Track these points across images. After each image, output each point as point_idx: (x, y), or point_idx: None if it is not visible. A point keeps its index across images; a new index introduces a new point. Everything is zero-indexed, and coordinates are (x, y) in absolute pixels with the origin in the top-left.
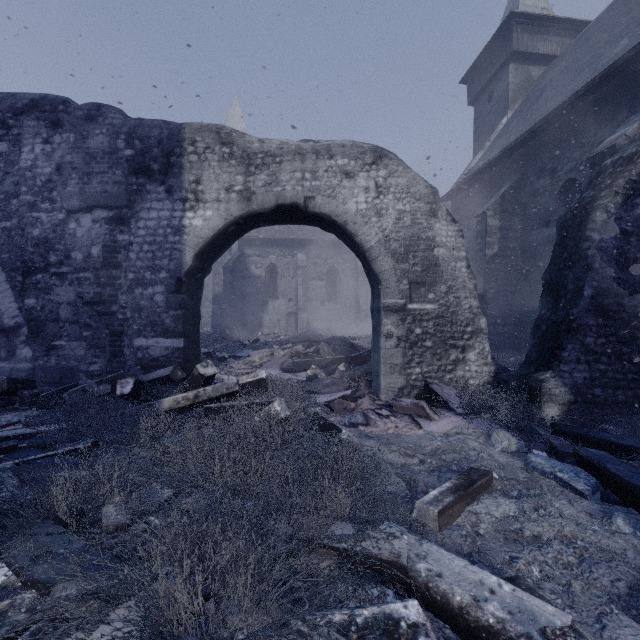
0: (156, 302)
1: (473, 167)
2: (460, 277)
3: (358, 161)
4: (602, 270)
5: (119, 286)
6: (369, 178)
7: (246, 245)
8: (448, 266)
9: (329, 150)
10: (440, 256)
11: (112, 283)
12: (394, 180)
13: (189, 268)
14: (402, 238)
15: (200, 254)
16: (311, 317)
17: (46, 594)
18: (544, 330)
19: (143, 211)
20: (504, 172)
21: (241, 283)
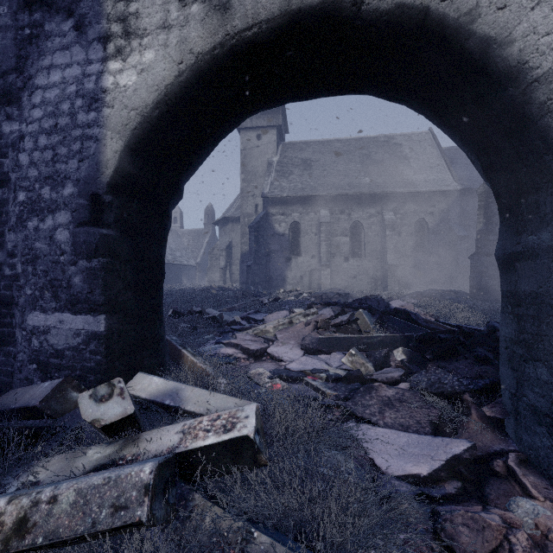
0: (57, 243)
1: None
2: None
3: None
4: None
5: (5, 216)
6: None
7: (270, 204)
8: None
9: None
10: None
11: None
12: None
13: (116, 175)
14: None
15: (140, 149)
16: (334, 274)
17: None
18: None
19: (40, 73)
20: None
21: (265, 241)
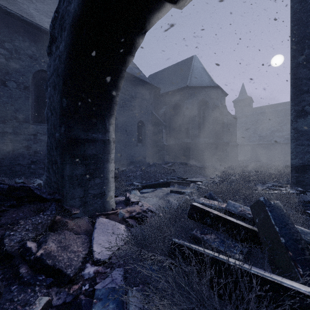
0: None
1: None
2: None
3: None
4: None
5: None
6: None
7: None
8: None
9: None
10: None
11: None
12: None
13: None
14: None
15: None
16: None
17: None
18: None
19: None
20: None
21: None
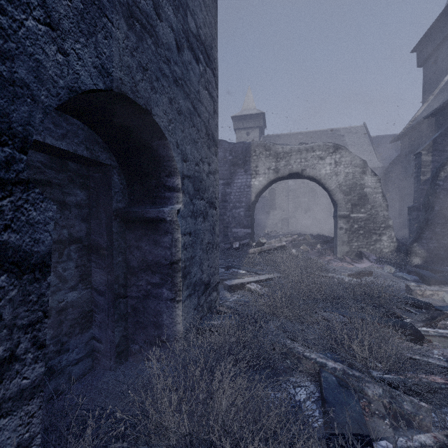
0: (240, 215)
1: (418, 116)
2: (378, 201)
3: (326, 152)
4: (444, 198)
5: (227, 209)
6: (331, 159)
7: None
8: (371, 196)
9: (312, 148)
10: (367, 192)
11: (224, 208)
12: (344, 159)
13: (253, 201)
14: (348, 185)
15: (256, 195)
16: (297, 221)
17: (256, 273)
18: (419, 225)
19: (235, 180)
20: (438, 122)
21: None
